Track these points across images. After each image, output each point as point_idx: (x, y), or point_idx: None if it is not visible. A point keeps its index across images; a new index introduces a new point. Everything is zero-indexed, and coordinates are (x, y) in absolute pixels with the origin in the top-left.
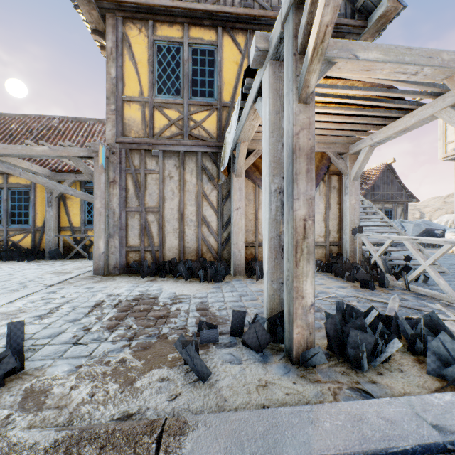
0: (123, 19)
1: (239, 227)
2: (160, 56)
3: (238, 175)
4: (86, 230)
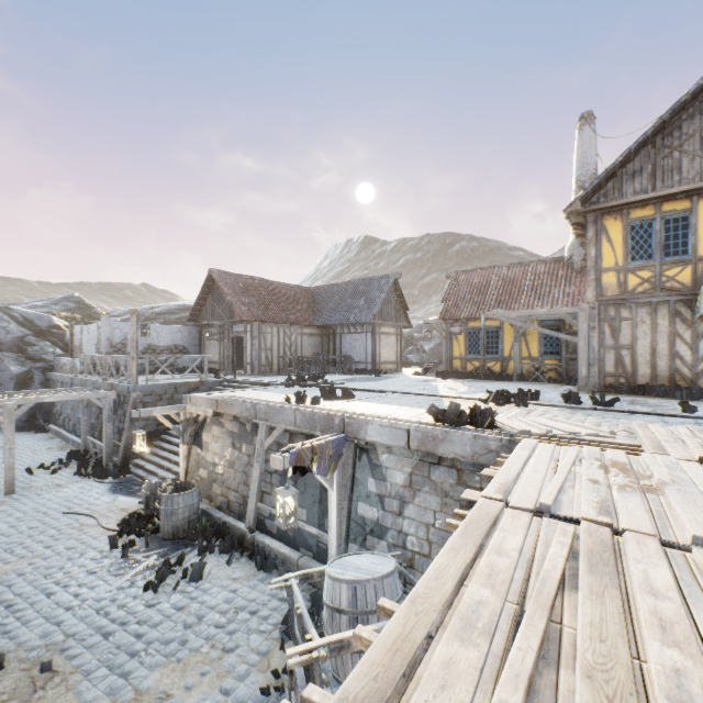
0: (600, 215)
1: None
2: (632, 233)
3: None
4: (542, 360)
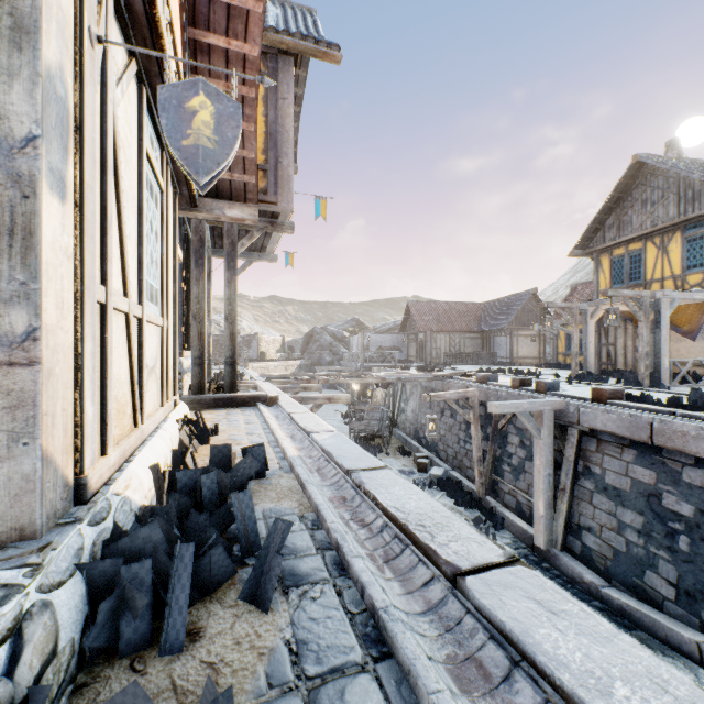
0: (598, 254)
1: None
2: (614, 266)
3: None
4: None
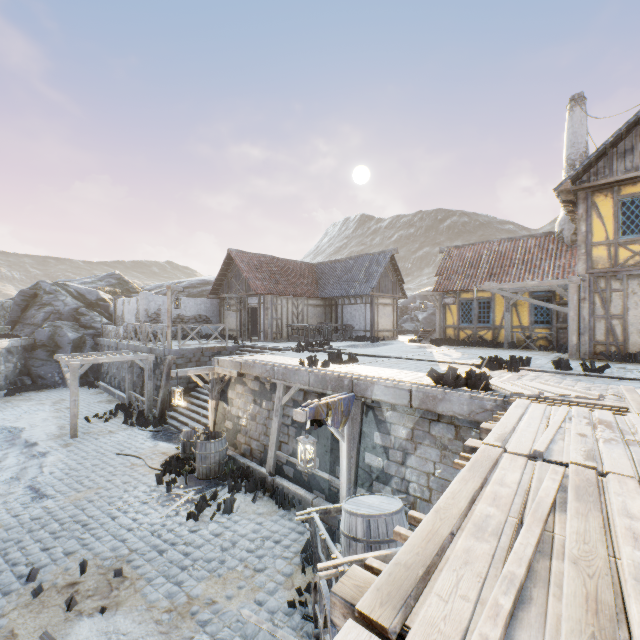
0: (591, 192)
1: None
2: (623, 209)
3: None
4: (532, 328)
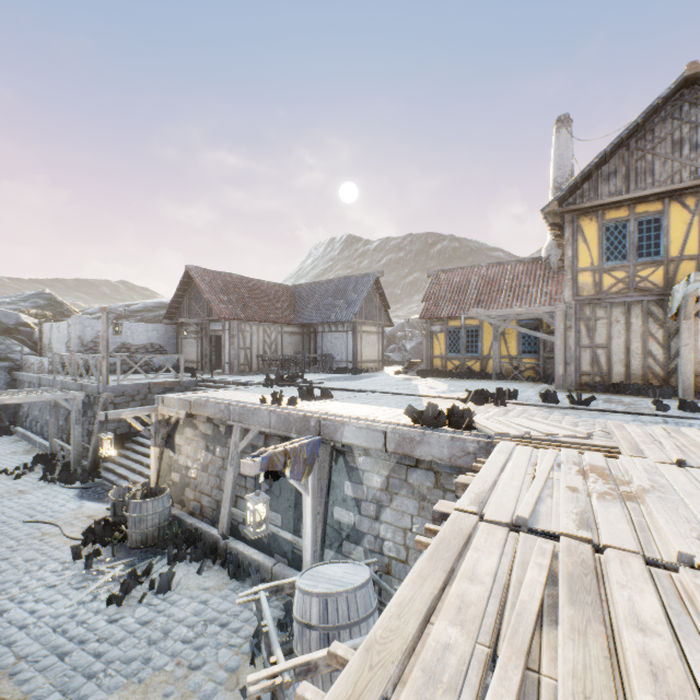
0: (577, 216)
1: (687, 360)
2: (607, 234)
3: (686, 318)
4: (520, 358)
